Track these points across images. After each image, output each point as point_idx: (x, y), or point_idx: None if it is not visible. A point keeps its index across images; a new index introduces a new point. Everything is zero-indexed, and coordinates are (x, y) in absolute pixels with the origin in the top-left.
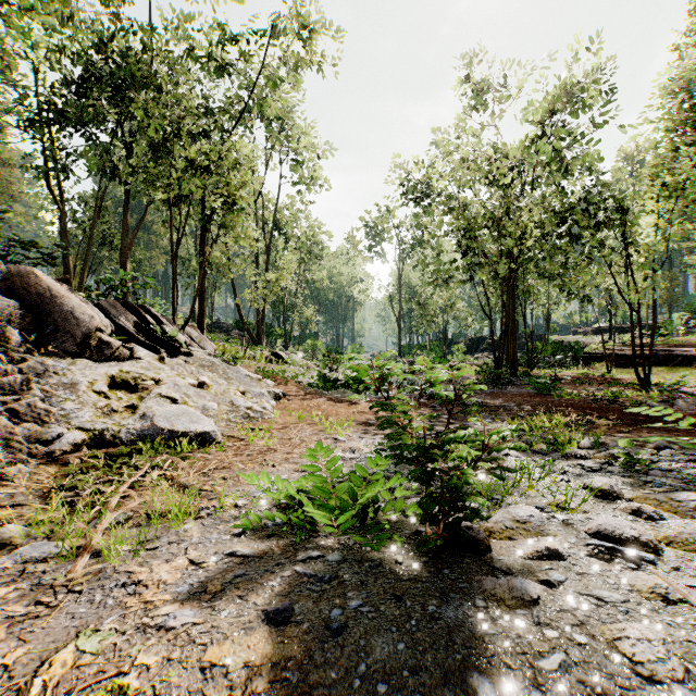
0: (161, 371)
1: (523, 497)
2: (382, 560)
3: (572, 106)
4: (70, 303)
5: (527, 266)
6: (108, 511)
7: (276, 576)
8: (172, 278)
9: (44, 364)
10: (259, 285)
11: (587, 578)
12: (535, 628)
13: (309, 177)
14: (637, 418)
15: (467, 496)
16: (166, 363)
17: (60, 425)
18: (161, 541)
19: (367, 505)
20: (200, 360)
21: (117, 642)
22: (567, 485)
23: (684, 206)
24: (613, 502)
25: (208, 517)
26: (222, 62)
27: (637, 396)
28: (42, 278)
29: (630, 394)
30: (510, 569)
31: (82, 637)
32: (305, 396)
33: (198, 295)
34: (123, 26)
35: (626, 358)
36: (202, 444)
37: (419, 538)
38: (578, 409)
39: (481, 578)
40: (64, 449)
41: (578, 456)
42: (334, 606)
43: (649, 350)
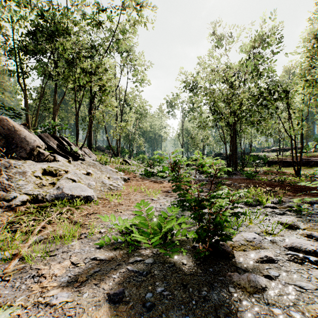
0: (69, 167)
1: (247, 228)
2: (175, 262)
3: (263, 44)
4: (24, 134)
5: (242, 120)
6: (30, 235)
7: (117, 272)
8: (76, 124)
9: (9, 162)
10: (117, 128)
11: (291, 274)
12: (266, 306)
13: (140, 79)
14: (296, 189)
15: (223, 228)
16: (72, 163)
17: (16, 192)
18: (58, 251)
19: (167, 232)
20: (88, 162)
21: (21, 313)
22: (269, 221)
23: (316, 90)
24: (295, 230)
25: (85, 238)
26: (99, 23)
27: (295, 179)
28: (10, 122)
29: (291, 178)
30: (246, 268)
31: (1, 310)
32: (138, 179)
33: (88, 132)
34: (53, 7)
35: (288, 162)
36: (87, 201)
37: (194, 250)
38: (267, 185)
39: (231, 273)
40: (17, 204)
41: (271, 207)
42: (148, 291)
43: (300, 158)
